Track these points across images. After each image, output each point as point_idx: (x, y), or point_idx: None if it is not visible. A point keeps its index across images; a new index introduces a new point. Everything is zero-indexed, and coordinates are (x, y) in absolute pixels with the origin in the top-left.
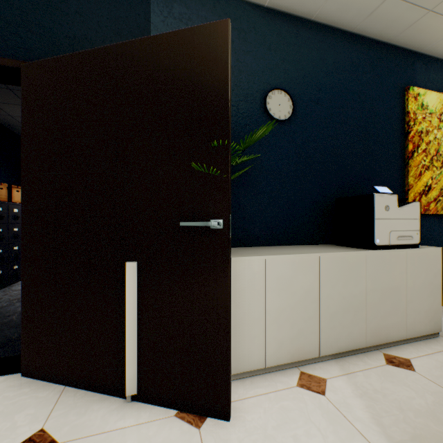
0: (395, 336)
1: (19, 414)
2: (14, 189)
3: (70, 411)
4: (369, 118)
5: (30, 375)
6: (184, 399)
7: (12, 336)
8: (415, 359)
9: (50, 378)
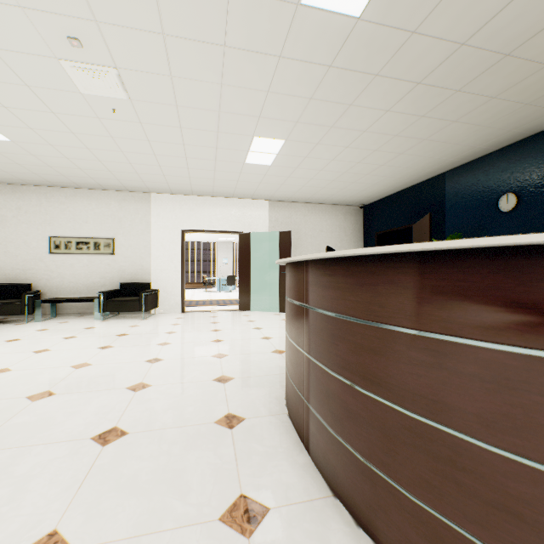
0: None
1: None
2: None
3: None
4: None
5: None
6: None
7: None
8: None
9: None
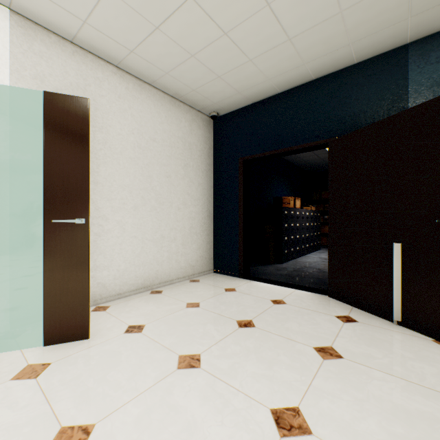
0: None
1: (334, 307)
2: (296, 200)
3: (359, 315)
4: None
5: (332, 297)
6: (439, 333)
7: (313, 281)
8: None
9: (343, 301)
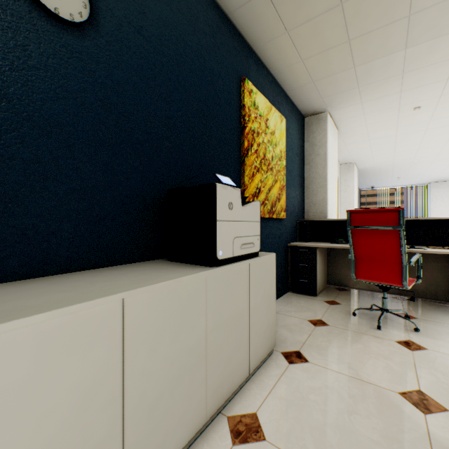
0: (239, 378)
1: None
2: None
3: None
4: (209, 94)
5: None
6: None
7: None
8: (262, 409)
9: None
